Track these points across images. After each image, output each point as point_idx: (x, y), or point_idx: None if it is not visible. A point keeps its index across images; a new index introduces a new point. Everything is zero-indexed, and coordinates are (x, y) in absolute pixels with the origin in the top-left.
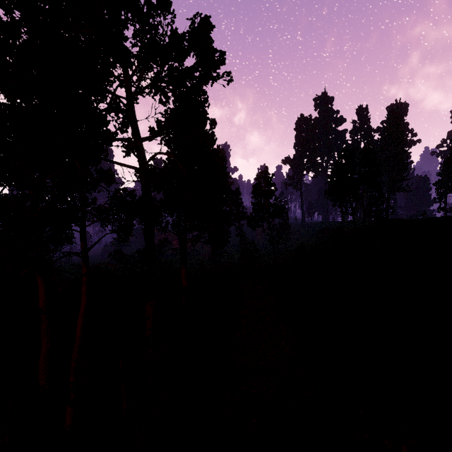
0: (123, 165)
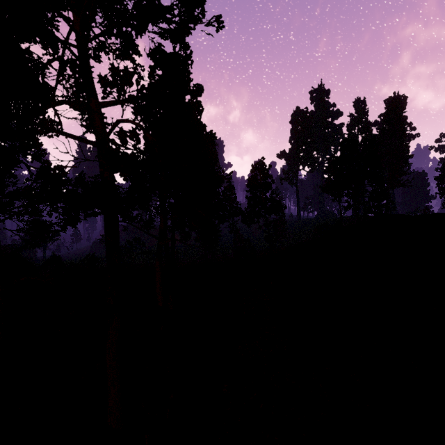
0: (67, 135)
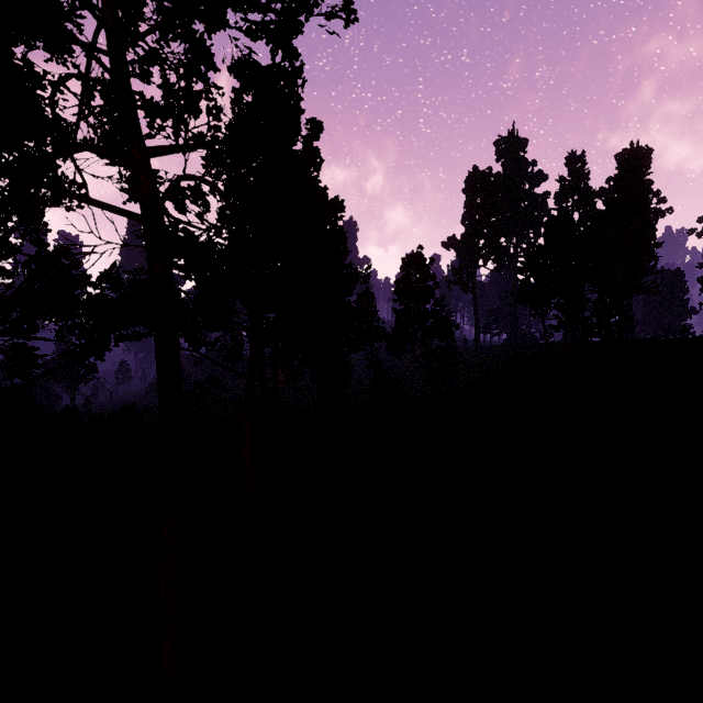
0: (89, 202)
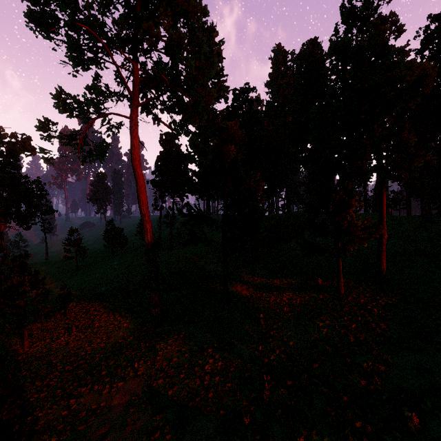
0: None
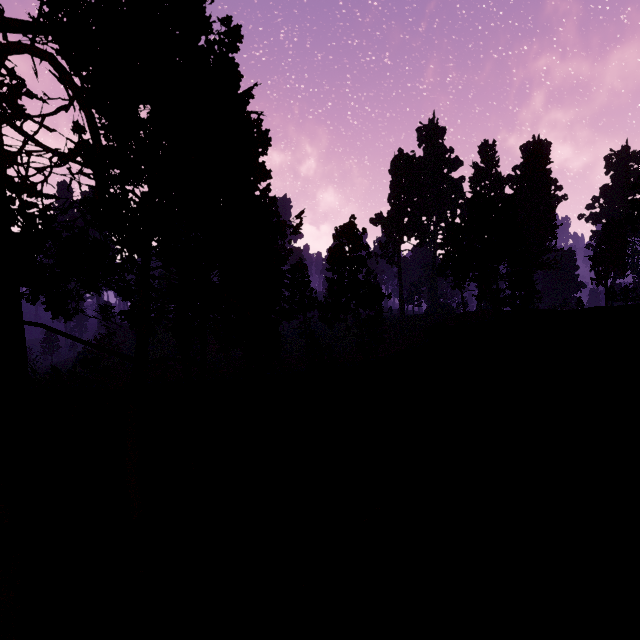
0: None
